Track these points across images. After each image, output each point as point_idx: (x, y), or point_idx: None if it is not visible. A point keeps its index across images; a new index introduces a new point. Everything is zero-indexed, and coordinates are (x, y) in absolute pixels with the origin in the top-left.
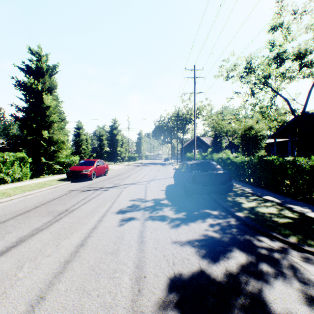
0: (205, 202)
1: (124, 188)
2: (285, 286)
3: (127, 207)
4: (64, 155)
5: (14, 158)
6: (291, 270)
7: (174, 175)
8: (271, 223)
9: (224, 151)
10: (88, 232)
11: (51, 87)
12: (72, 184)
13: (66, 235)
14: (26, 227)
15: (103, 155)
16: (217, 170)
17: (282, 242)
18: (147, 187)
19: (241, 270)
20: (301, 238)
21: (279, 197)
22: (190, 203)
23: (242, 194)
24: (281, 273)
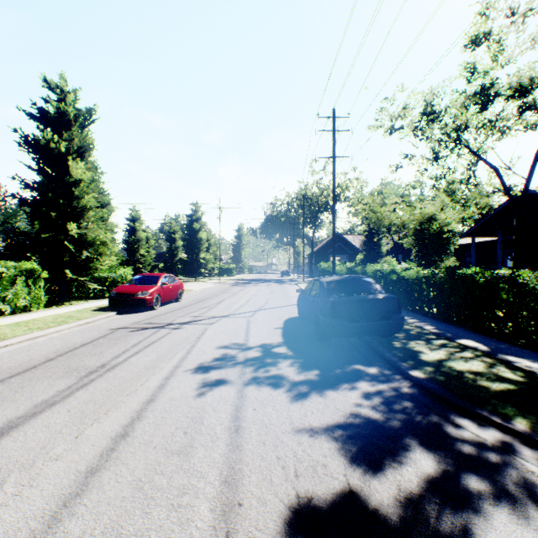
0: (354, 350)
1: (210, 325)
2: (516, 525)
3: (214, 360)
4: (105, 266)
5: (16, 271)
6: (525, 489)
7: (299, 301)
8: (477, 391)
9: (385, 260)
10: (137, 410)
11: (83, 147)
12: (118, 317)
13: (97, 415)
14: (24, 399)
15: (176, 266)
16: (375, 294)
17: (500, 429)
18: (250, 322)
19: (427, 488)
20: (537, 422)
21: (486, 342)
22: (326, 353)
23: (419, 335)
24: (505, 495)
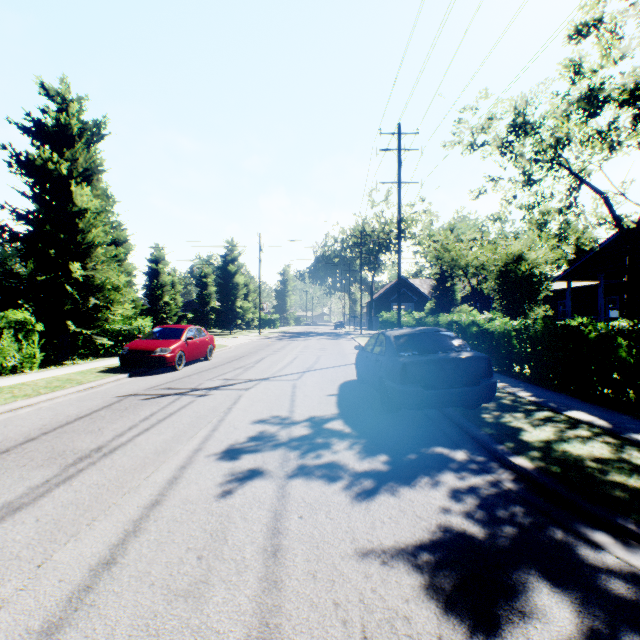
0: (432, 426)
1: (245, 390)
2: None
3: (247, 439)
4: (118, 317)
5: (2, 322)
6: None
7: (358, 360)
8: (610, 489)
9: (460, 309)
10: (135, 518)
11: (90, 169)
12: (130, 381)
13: (77, 527)
14: None
15: (207, 316)
16: (459, 352)
17: None
18: (296, 387)
19: None
20: None
21: (603, 415)
22: (395, 430)
23: (513, 404)
24: None
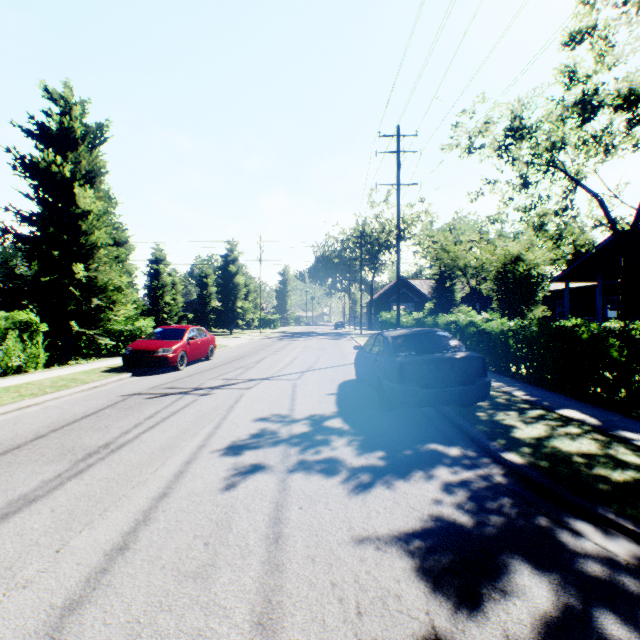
0: (428, 423)
1: (247, 390)
2: None
3: (249, 437)
4: (120, 317)
5: (8, 323)
6: None
7: (357, 360)
8: (594, 482)
9: (460, 309)
10: (144, 509)
11: (93, 172)
12: (133, 380)
13: (90, 516)
14: None
15: (208, 316)
16: (454, 352)
17: (634, 538)
18: (297, 386)
19: (546, 635)
20: None
21: (594, 413)
22: (392, 427)
23: (508, 403)
24: None
